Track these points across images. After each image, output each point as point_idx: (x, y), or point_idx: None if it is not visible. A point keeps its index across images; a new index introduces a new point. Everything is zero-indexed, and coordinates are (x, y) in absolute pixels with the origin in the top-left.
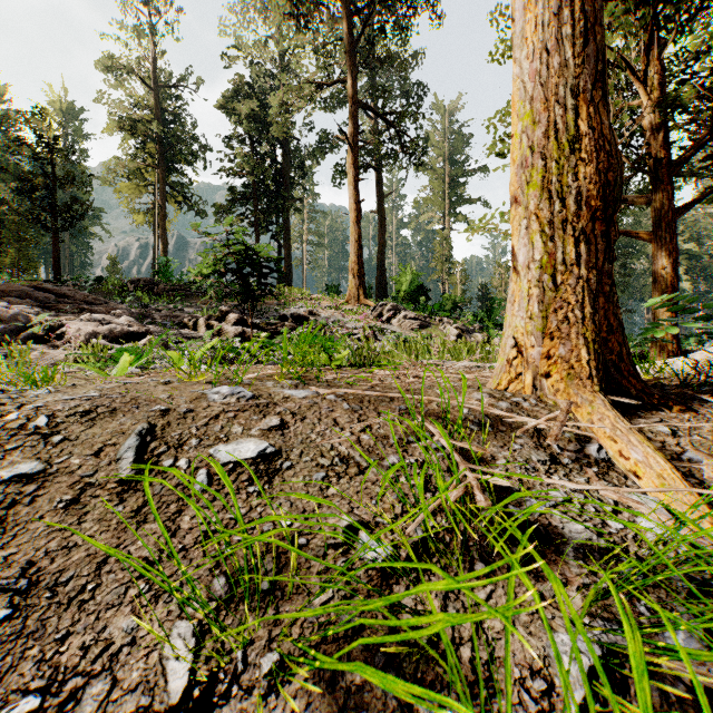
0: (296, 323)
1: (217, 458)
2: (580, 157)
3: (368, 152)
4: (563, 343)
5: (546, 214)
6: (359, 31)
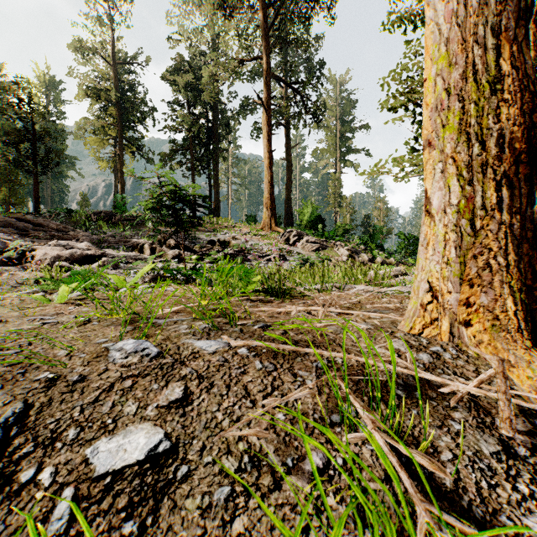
0: (222, 246)
1: (93, 466)
2: (502, 98)
3: (278, 113)
4: (484, 291)
5: (464, 157)
6: (271, 20)
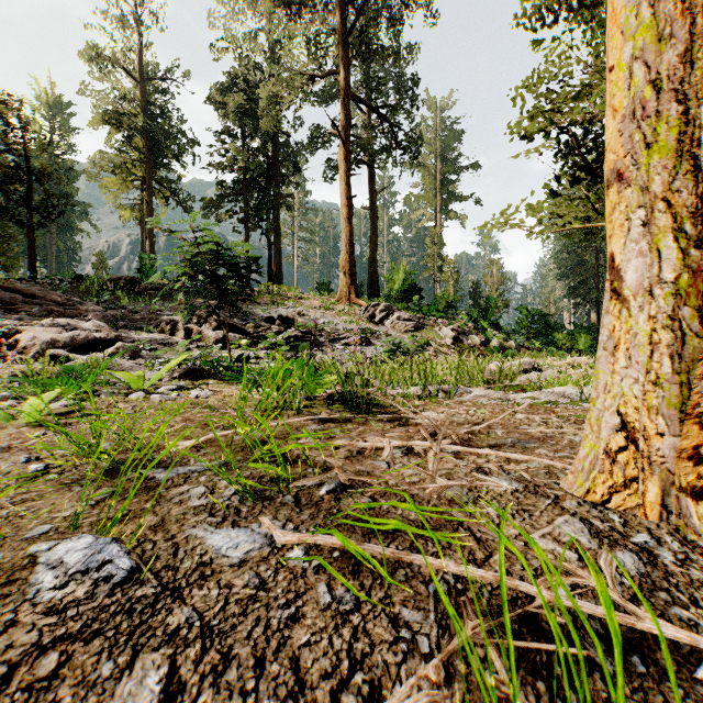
0: (284, 325)
1: None
2: None
3: (359, 147)
4: None
5: (685, 199)
6: (350, 24)
